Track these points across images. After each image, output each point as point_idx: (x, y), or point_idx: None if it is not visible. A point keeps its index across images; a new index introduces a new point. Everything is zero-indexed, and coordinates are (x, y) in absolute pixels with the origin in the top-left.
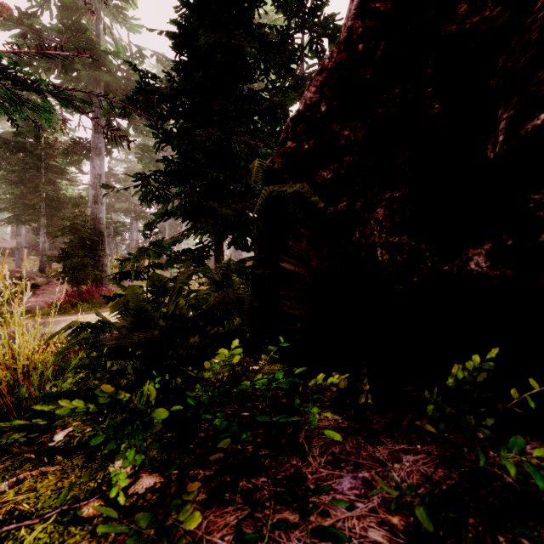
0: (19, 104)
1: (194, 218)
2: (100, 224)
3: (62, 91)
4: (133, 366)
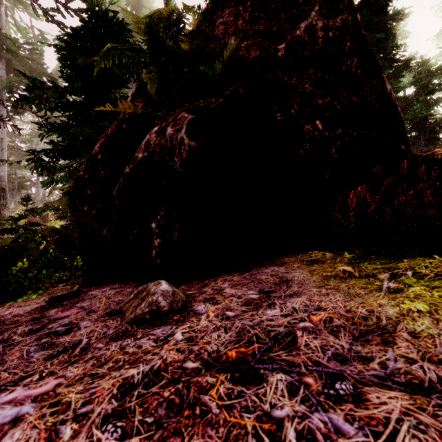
0: None
1: None
2: (2, 182)
3: None
4: None
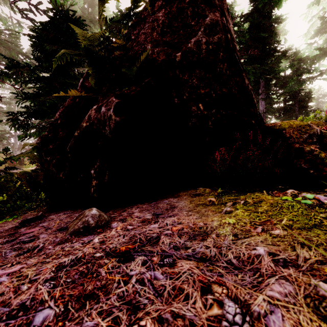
0: None
1: None
2: None
3: None
4: None
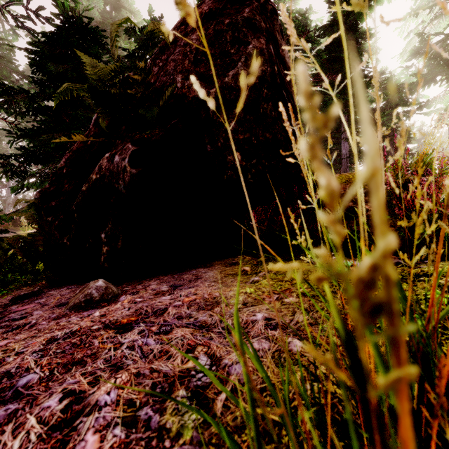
0: None
1: None
2: None
3: None
4: None
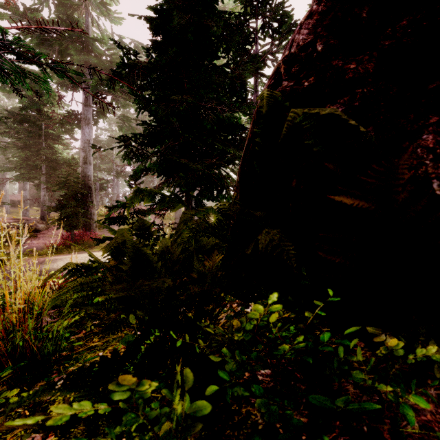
0: (22, 76)
1: (167, 174)
2: (89, 181)
3: (58, 63)
4: (135, 315)
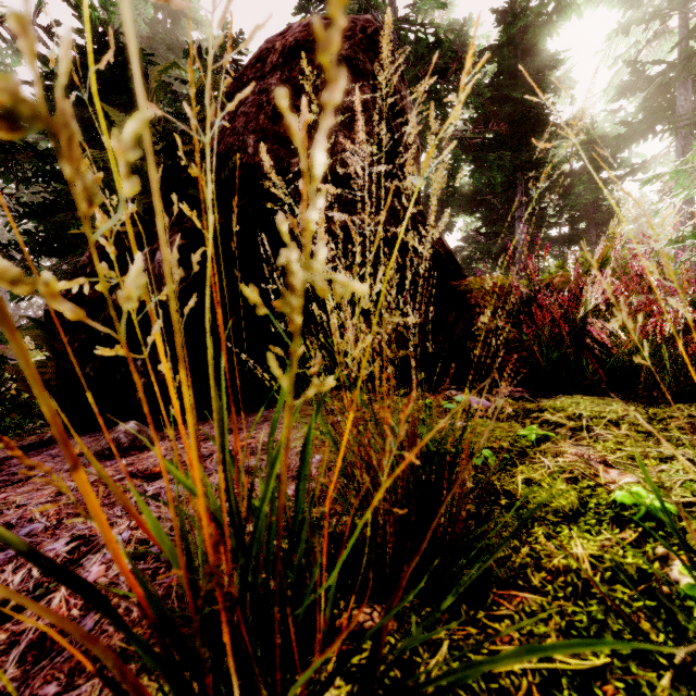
0: None
1: None
2: None
3: None
4: None
